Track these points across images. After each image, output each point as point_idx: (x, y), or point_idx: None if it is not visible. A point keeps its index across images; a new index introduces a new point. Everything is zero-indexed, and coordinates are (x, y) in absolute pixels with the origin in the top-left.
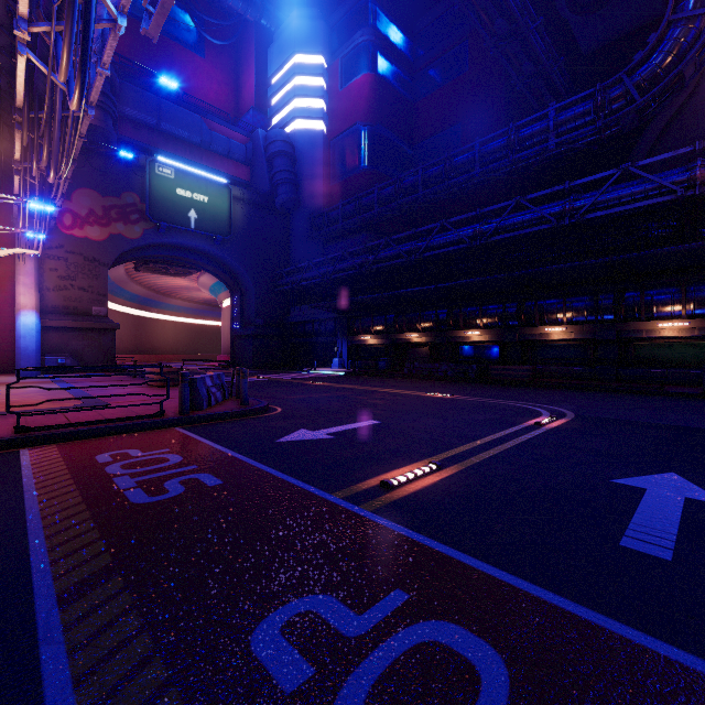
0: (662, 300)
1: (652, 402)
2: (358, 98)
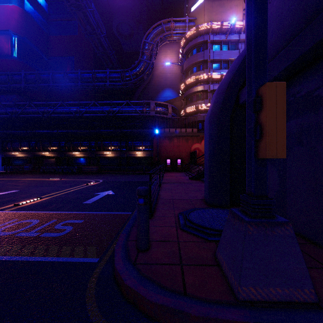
0: (137, 145)
1: (129, 176)
2: (10, 16)
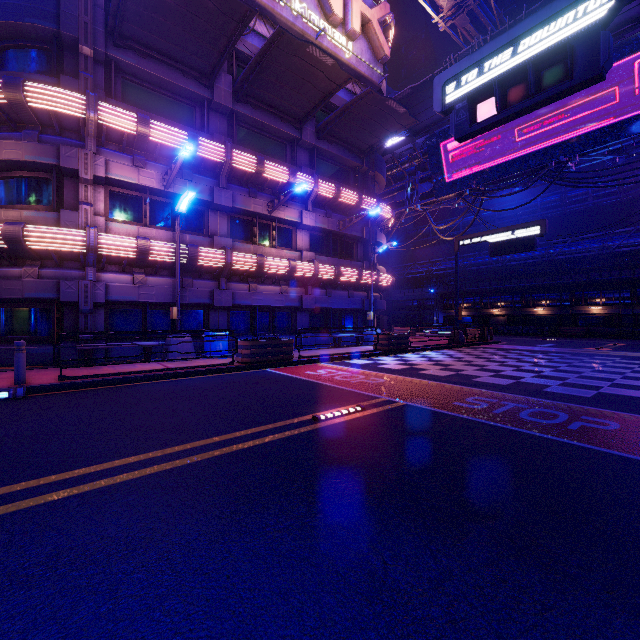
0: None
1: None
2: None
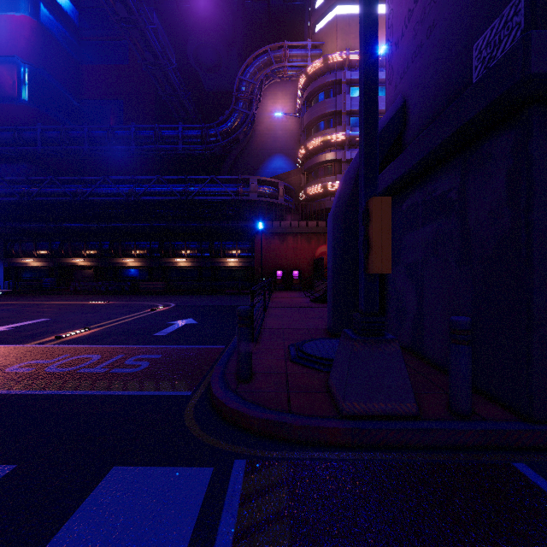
0: (229, 247)
1: (216, 297)
2: (17, 34)
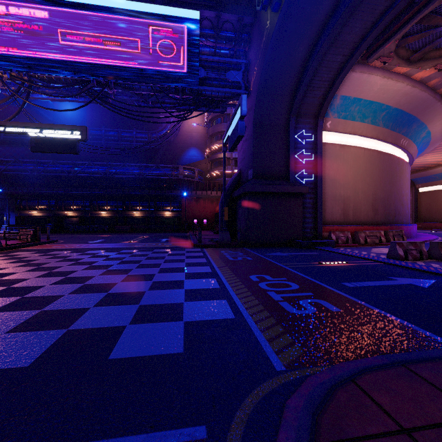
0: (166, 205)
1: (164, 233)
2: None
